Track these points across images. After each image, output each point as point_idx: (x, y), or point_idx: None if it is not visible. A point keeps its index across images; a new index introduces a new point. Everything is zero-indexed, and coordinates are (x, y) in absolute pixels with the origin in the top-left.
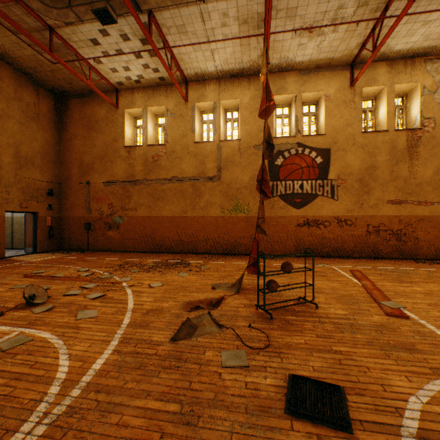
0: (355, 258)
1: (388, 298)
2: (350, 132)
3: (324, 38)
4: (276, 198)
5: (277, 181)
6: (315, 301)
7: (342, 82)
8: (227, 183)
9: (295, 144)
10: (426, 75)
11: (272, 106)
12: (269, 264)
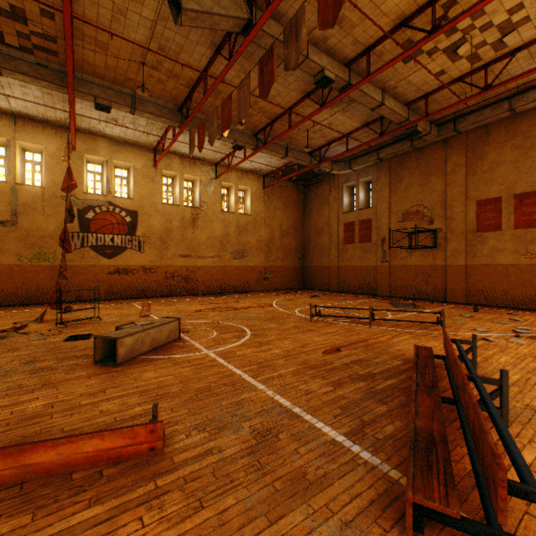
0: (158, 297)
1: (149, 312)
2: (154, 201)
3: (128, 129)
4: (88, 248)
5: (89, 233)
6: (103, 318)
7: (148, 161)
8: (28, 229)
9: (107, 202)
10: (203, 174)
11: (75, 185)
12: (77, 307)
